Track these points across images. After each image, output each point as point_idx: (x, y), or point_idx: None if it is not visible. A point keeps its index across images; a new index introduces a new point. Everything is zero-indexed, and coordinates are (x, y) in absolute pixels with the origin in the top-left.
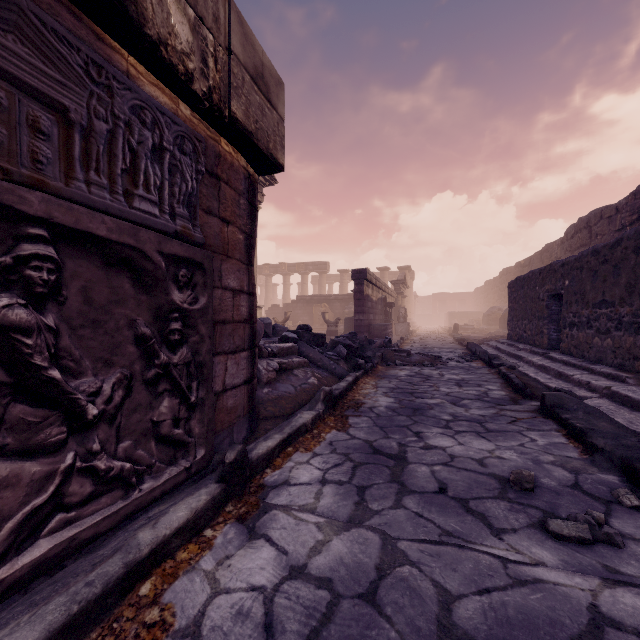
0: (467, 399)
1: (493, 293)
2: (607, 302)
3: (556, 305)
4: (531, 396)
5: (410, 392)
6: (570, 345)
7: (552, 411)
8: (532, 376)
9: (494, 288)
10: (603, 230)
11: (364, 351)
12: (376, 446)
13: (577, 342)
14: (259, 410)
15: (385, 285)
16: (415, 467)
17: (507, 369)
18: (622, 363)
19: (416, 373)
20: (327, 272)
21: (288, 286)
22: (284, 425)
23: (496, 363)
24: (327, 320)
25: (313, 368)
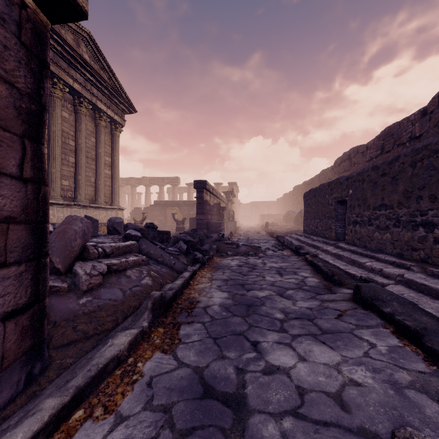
0: (290, 289)
1: (289, 202)
2: (386, 205)
3: (341, 208)
4: (340, 283)
5: (241, 284)
6: (354, 238)
7: (370, 303)
8: (332, 263)
9: (289, 198)
10: (359, 161)
11: (203, 244)
12: (208, 378)
13: (360, 236)
14: (65, 331)
15: (219, 194)
16: (261, 425)
17: (311, 257)
18: (401, 253)
19: (244, 263)
20: (178, 185)
21: (149, 194)
22: (80, 366)
23: (302, 252)
24: (176, 219)
25: (152, 265)
